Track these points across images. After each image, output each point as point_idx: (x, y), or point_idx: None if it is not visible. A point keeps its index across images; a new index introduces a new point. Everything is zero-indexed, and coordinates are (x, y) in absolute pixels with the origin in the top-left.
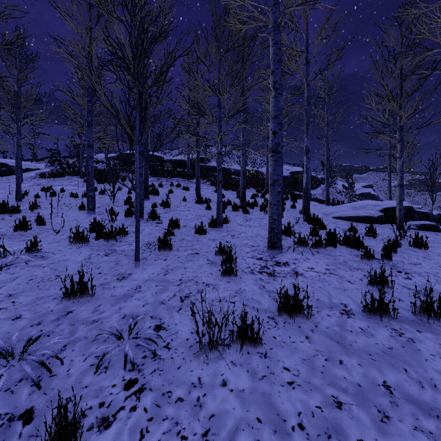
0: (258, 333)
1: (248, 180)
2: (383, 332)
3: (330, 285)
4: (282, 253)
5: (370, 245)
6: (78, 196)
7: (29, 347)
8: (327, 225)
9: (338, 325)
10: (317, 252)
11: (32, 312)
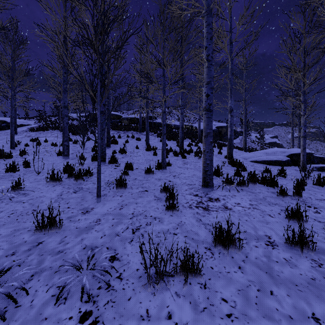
0: (198, 265)
1: (185, 133)
2: (304, 263)
3: (254, 219)
4: (214, 190)
5: (282, 184)
6: (57, 145)
7: (2, 277)
8: (247, 167)
9: (265, 256)
10: (241, 190)
11: (8, 243)
